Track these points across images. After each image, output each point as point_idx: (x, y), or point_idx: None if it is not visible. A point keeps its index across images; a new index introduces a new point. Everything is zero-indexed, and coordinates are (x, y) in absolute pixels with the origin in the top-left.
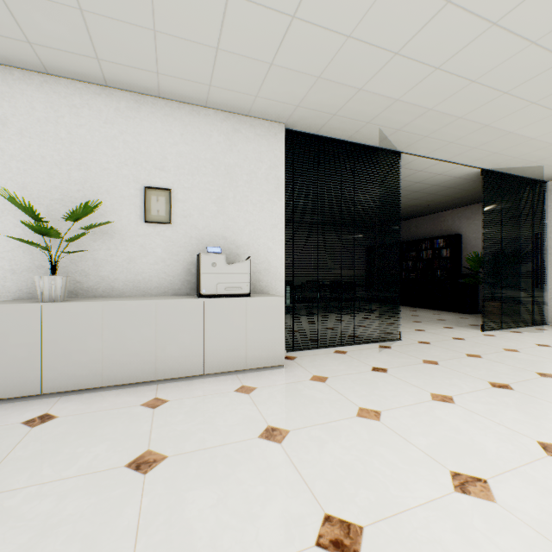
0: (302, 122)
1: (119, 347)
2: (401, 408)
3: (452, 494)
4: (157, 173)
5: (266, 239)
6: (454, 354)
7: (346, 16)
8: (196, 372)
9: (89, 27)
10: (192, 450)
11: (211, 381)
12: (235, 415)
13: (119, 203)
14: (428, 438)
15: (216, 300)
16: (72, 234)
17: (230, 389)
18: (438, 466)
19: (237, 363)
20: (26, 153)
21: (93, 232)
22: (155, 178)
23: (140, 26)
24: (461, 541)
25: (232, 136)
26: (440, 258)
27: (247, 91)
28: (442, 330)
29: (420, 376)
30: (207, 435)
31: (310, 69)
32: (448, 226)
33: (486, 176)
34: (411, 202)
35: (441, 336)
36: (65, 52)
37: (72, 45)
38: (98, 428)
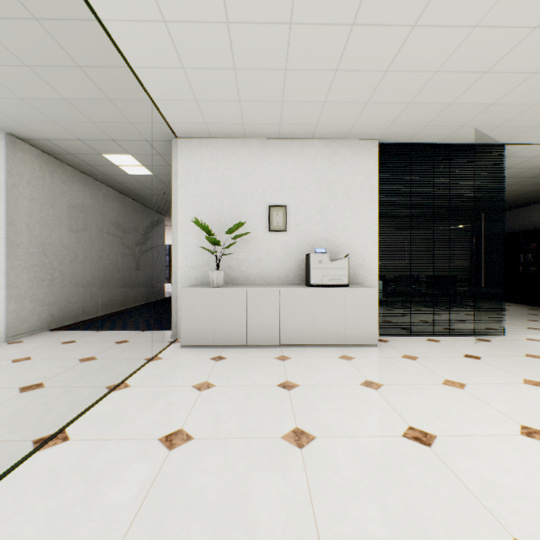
0: (394, 136)
1: (256, 319)
2: (487, 384)
3: (516, 435)
4: (277, 195)
5: (360, 239)
6: None
7: (432, 60)
8: (307, 342)
9: (242, 108)
10: (315, 384)
11: (319, 350)
12: (341, 371)
13: (252, 219)
14: (507, 405)
15: (322, 289)
16: (224, 242)
17: (334, 356)
18: (510, 420)
19: (338, 339)
20: (199, 192)
21: (236, 240)
22: (275, 198)
23: (273, 101)
24: (514, 455)
25: (332, 158)
26: None
27: (346, 123)
28: None
29: (516, 366)
30: (323, 378)
31: (401, 99)
32: None
33: None
34: (528, 188)
35: None
36: (224, 124)
37: (229, 120)
38: (253, 366)
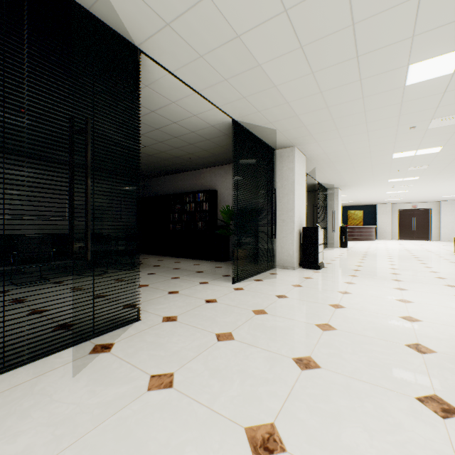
0: None
1: None
2: None
3: None
4: None
5: None
6: (203, 338)
7: None
8: None
9: None
10: None
11: None
12: None
13: None
14: None
15: None
16: None
17: None
18: None
19: None
20: None
21: None
22: None
23: None
24: None
25: None
26: (201, 211)
27: None
28: (197, 289)
29: None
30: None
31: None
32: (208, 182)
33: (236, 129)
34: (174, 151)
35: (194, 300)
36: None
37: None
38: None
